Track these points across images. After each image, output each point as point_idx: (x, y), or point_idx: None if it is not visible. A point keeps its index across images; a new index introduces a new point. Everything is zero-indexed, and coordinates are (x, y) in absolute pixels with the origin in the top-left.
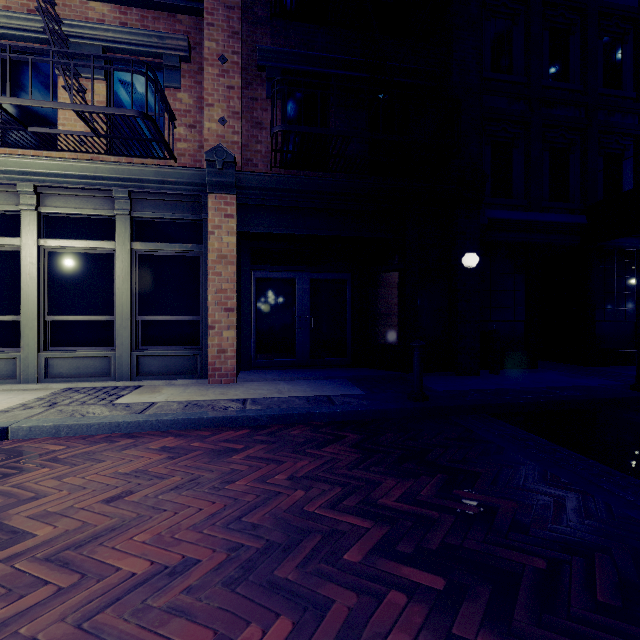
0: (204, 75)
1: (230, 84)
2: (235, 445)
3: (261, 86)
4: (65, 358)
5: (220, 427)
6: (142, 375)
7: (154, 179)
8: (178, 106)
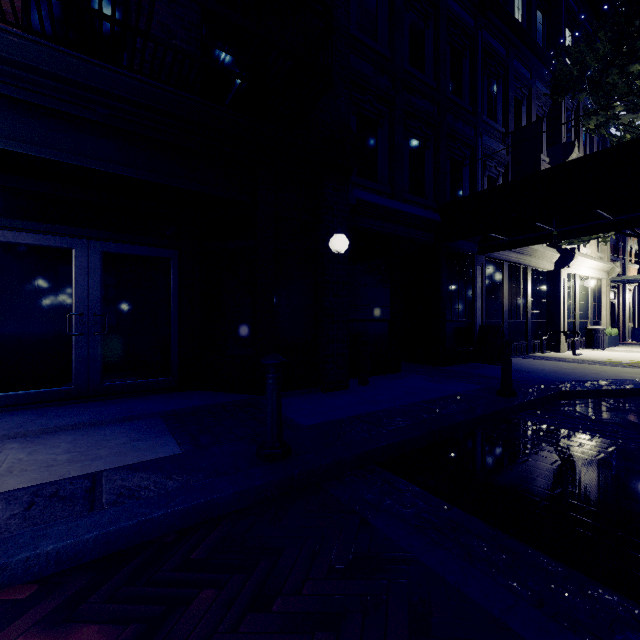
0: None
1: None
2: None
3: None
4: None
5: None
6: None
7: None
8: None
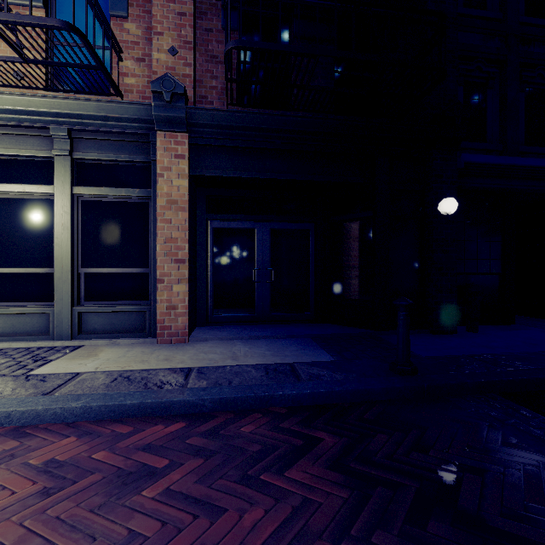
0: (152, 0)
1: (181, 10)
2: (156, 459)
3: (216, 16)
4: None
5: (148, 416)
6: (84, 333)
7: (95, 115)
8: (125, 37)
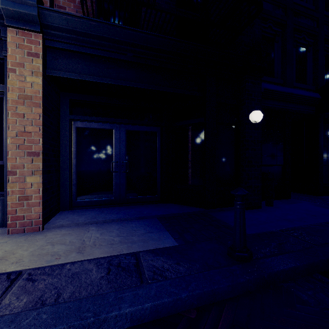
0: None
1: None
2: None
3: None
4: None
5: None
6: None
7: None
8: None
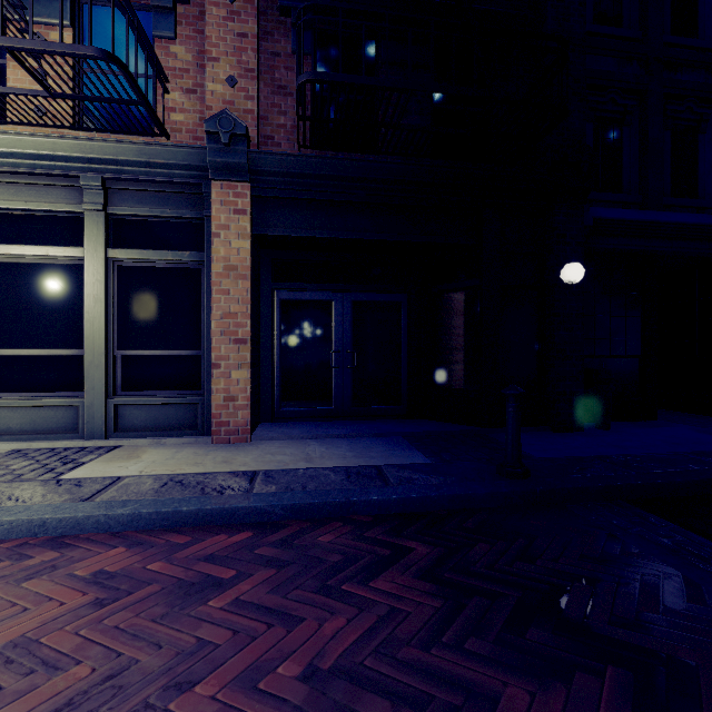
0: (206, 18)
1: (242, 31)
2: (221, 569)
3: (285, 37)
4: (15, 408)
5: (208, 525)
6: (122, 431)
7: (136, 160)
8: (172, 63)
